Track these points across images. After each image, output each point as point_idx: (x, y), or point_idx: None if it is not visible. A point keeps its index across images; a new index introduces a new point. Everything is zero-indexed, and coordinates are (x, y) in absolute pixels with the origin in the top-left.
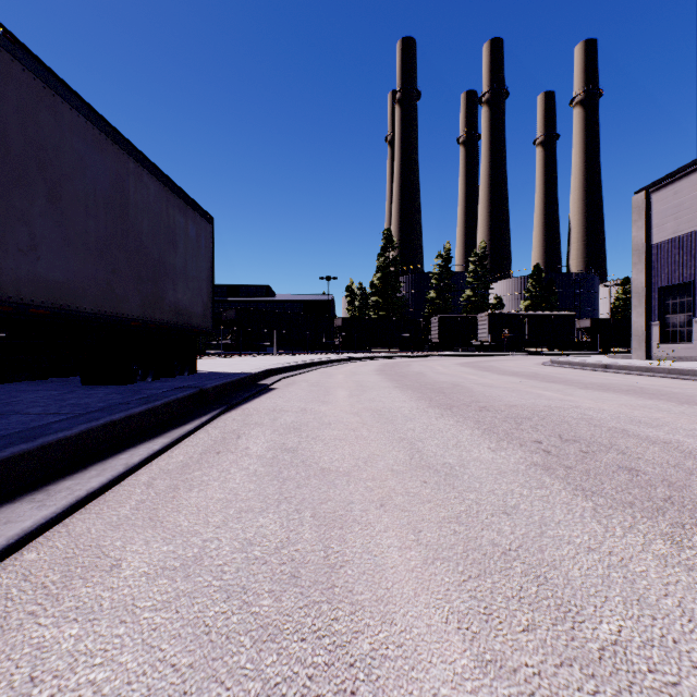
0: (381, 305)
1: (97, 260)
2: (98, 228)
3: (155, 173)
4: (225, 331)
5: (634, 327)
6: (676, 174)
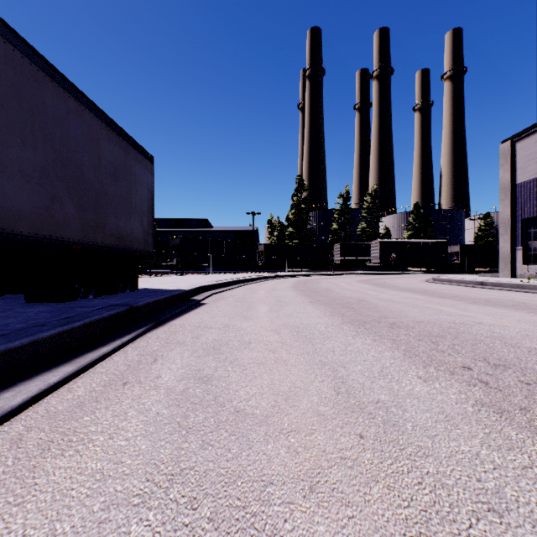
0: (295, 234)
1: (35, 187)
2: (36, 157)
3: (96, 113)
4: (173, 255)
5: (501, 251)
6: None
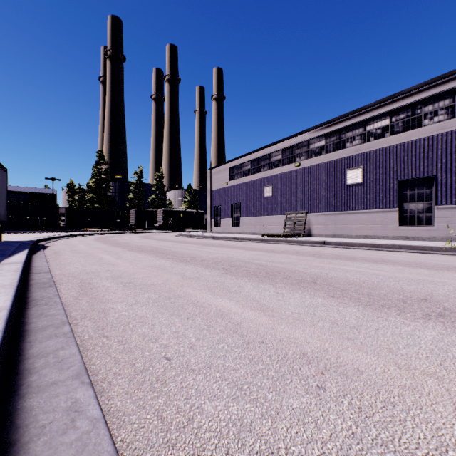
0: (96, 200)
1: None
2: None
3: None
4: None
5: (208, 220)
6: (218, 167)
